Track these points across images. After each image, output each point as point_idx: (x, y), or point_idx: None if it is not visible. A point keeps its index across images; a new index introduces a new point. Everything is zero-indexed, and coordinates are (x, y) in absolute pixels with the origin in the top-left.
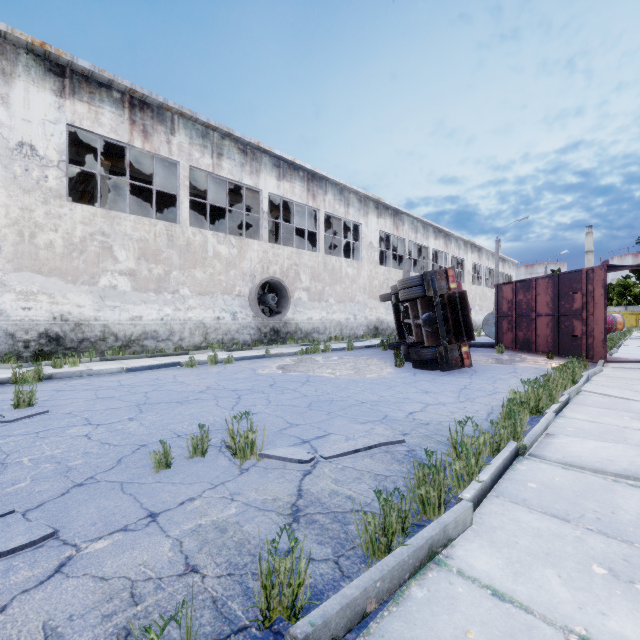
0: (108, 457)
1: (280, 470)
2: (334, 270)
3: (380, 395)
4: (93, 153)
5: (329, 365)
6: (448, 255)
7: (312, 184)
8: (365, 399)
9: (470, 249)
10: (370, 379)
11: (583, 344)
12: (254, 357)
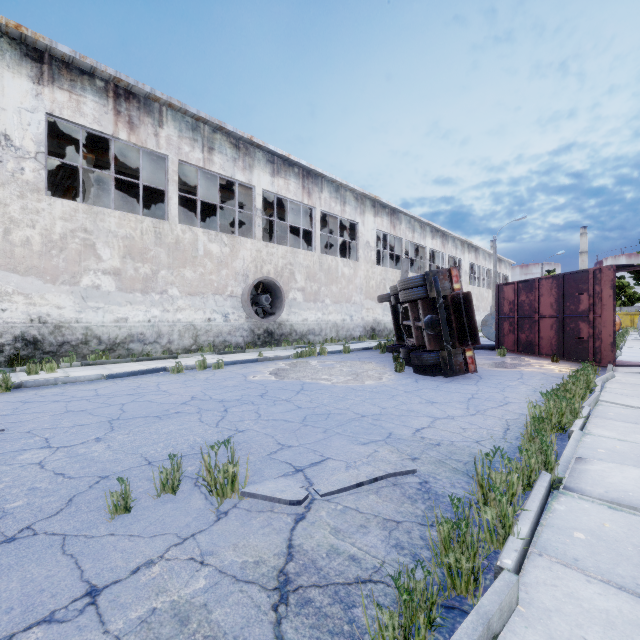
0: (57, 495)
1: (266, 514)
2: (330, 270)
3: (382, 407)
4: (76, 146)
5: (325, 370)
6: (445, 255)
7: (307, 181)
8: (365, 412)
9: (467, 249)
10: (369, 387)
11: (590, 347)
12: (246, 361)
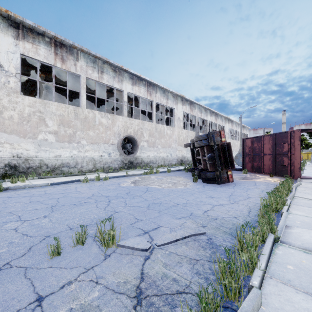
0: (23, 246)
1: (130, 256)
2: (160, 131)
3: (187, 199)
4: (36, 70)
5: (158, 181)
6: (217, 124)
7: (149, 88)
8: (179, 202)
9: (227, 121)
10: (180, 189)
11: (288, 169)
12: (119, 176)
